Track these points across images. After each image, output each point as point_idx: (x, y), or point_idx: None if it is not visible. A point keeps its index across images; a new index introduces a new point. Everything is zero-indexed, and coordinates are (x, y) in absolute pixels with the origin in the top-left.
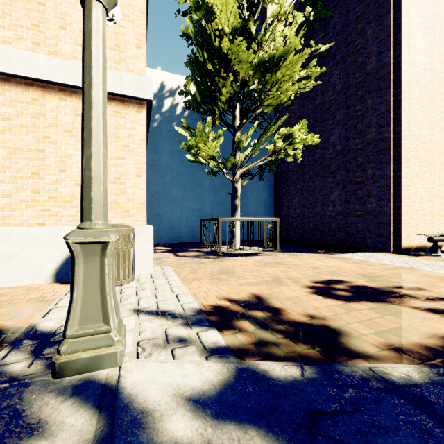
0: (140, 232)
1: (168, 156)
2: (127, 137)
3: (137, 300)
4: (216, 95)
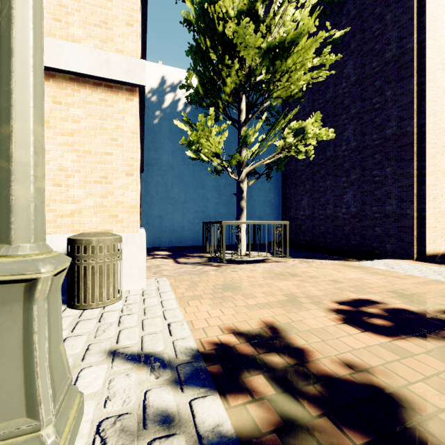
0: (130, 240)
1: (170, 155)
2: (115, 128)
3: (117, 333)
4: (219, 86)
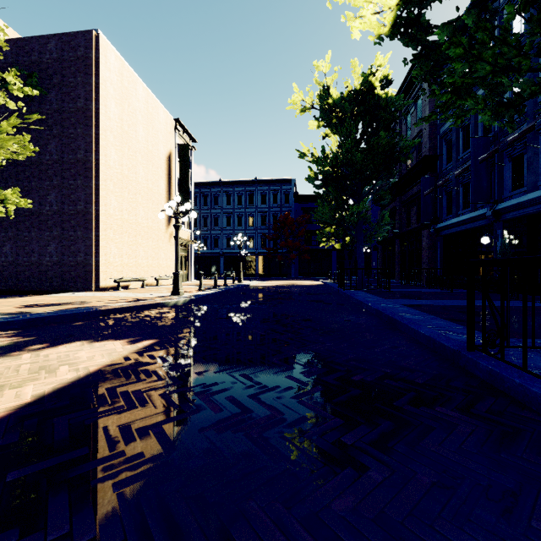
0: None
1: None
2: None
3: None
4: None
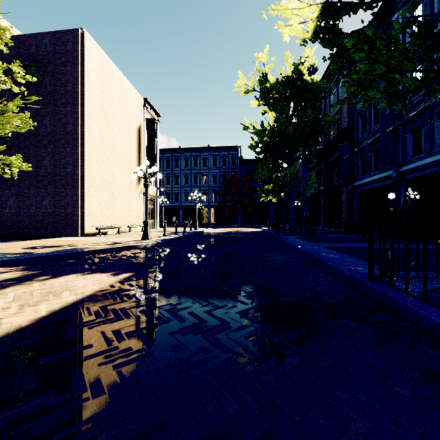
0: None
1: None
2: None
3: None
4: None
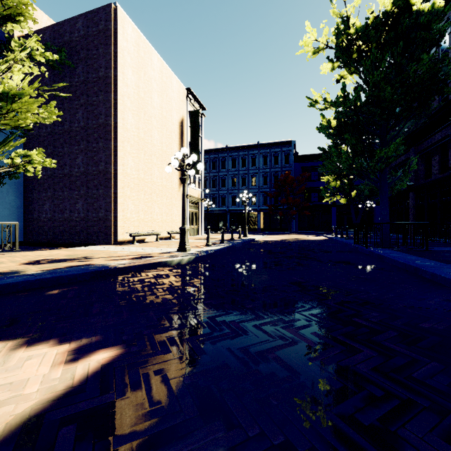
0: None
1: None
2: None
3: None
4: None
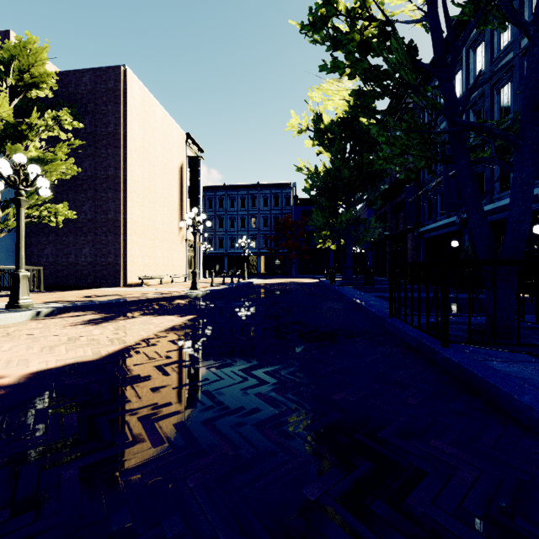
0: None
1: None
2: None
3: None
4: None
